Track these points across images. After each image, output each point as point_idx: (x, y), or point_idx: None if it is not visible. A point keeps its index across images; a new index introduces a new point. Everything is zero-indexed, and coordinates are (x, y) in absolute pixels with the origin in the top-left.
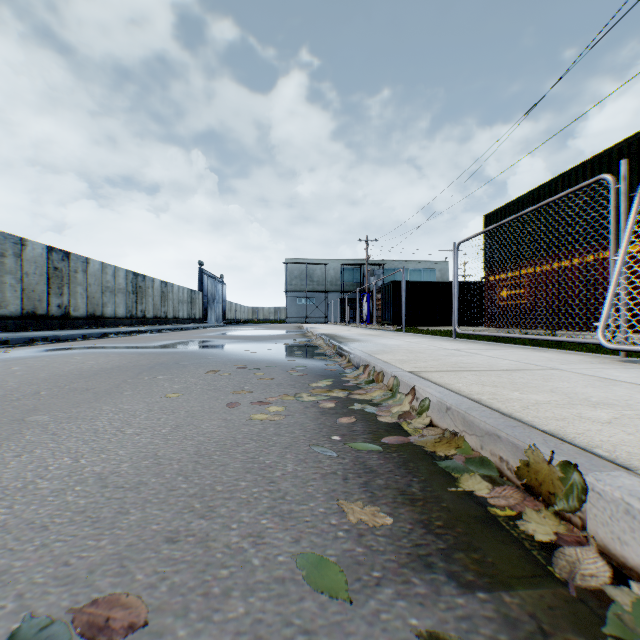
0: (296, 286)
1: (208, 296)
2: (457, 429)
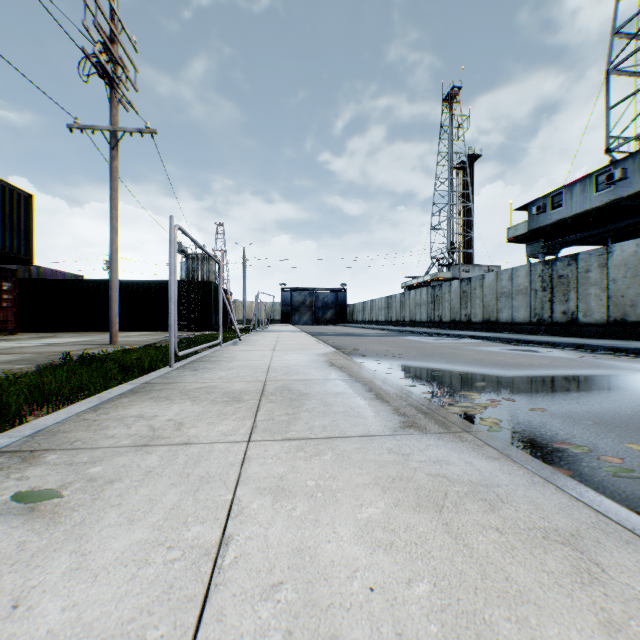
0: None
1: None
2: None
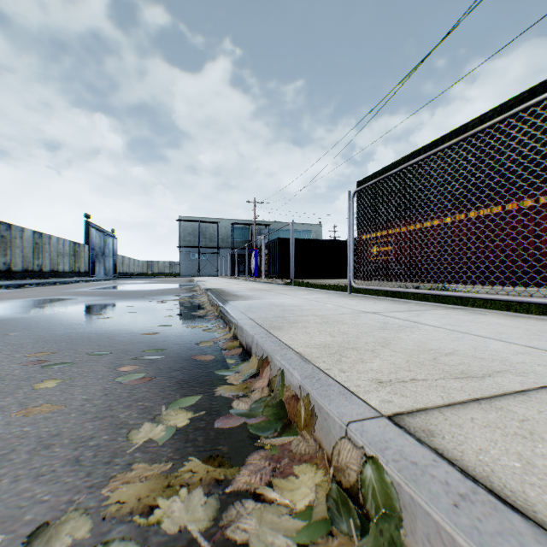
0: (190, 242)
1: (96, 249)
2: None
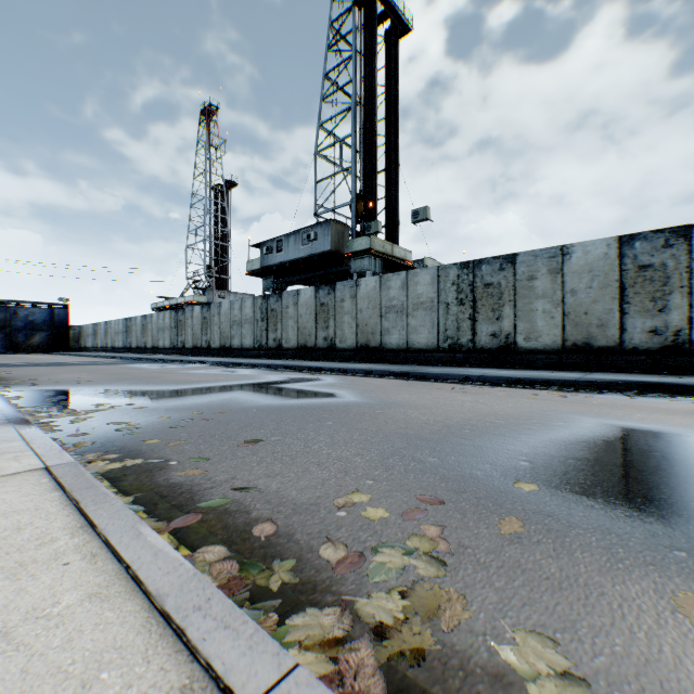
0: None
1: None
2: None
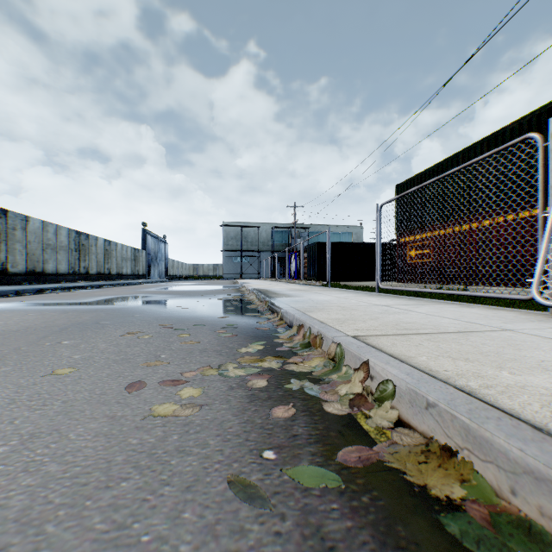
0: (232, 246)
1: (151, 254)
2: (450, 441)
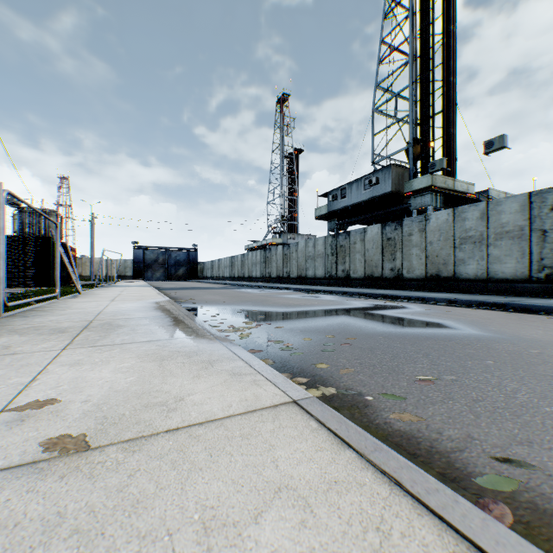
0: None
1: None
2: None
